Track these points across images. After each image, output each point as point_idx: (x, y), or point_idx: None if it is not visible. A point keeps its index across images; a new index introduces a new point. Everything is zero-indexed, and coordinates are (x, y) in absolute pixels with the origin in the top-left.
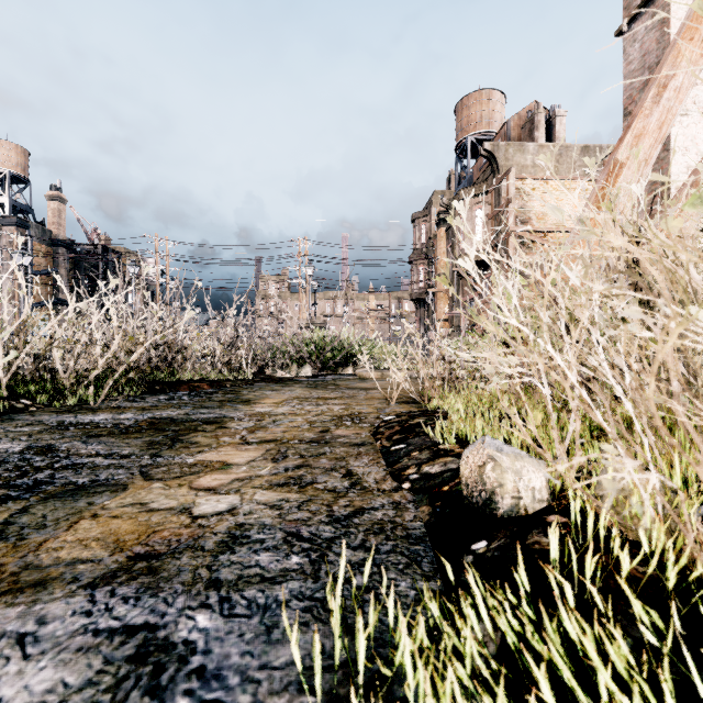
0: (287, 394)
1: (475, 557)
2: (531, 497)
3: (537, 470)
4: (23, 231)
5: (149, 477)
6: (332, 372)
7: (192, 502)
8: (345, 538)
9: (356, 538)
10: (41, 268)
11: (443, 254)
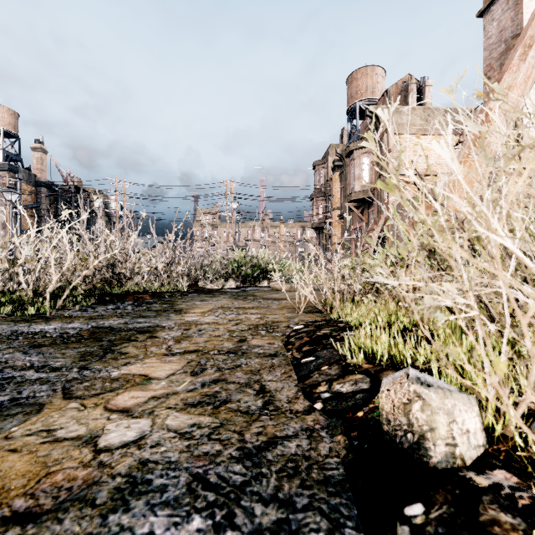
0: (213, 304)
1: (412, 530)
2: (466, 442)
3: (469, 409)
4: (13, 174)
5: (69, 394)
6: (251, 285)
7: (101, 428)
8: (256, 485)
9: (268, 485)
10: (27, 203)
11: (337, 192)
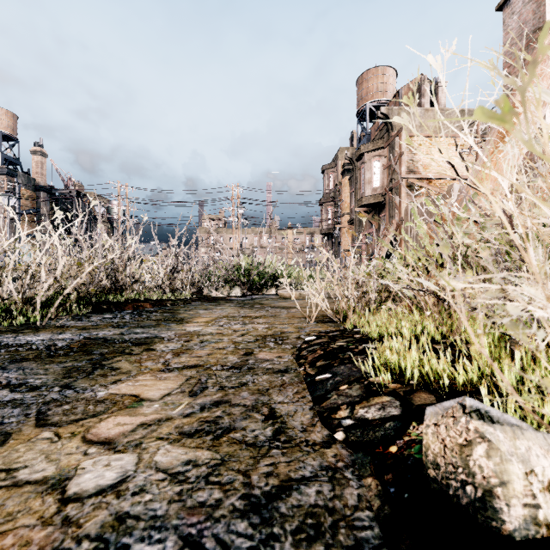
0: (217, 313)
1: None
2: None
3: (548, 453)
4: (12, 179)
5: (44, 420)
6: (258, 292)
7: (75, 467)
8: None
9: None
10: (26, 208)
11: (347, 197)
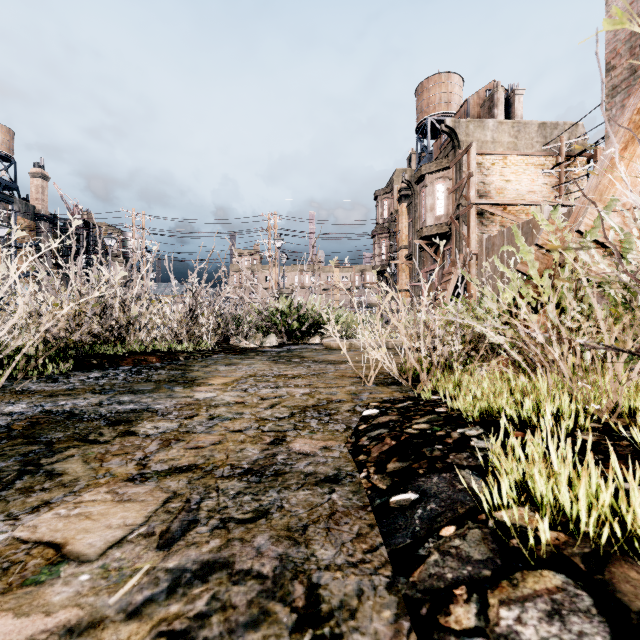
0: (243, 370)
1: None
2: None
3: None
4: (7, 205)
5: None
6: (298, 342)
7: None
8: None
9: None
10: (24, 241)
11: (404, 228)
